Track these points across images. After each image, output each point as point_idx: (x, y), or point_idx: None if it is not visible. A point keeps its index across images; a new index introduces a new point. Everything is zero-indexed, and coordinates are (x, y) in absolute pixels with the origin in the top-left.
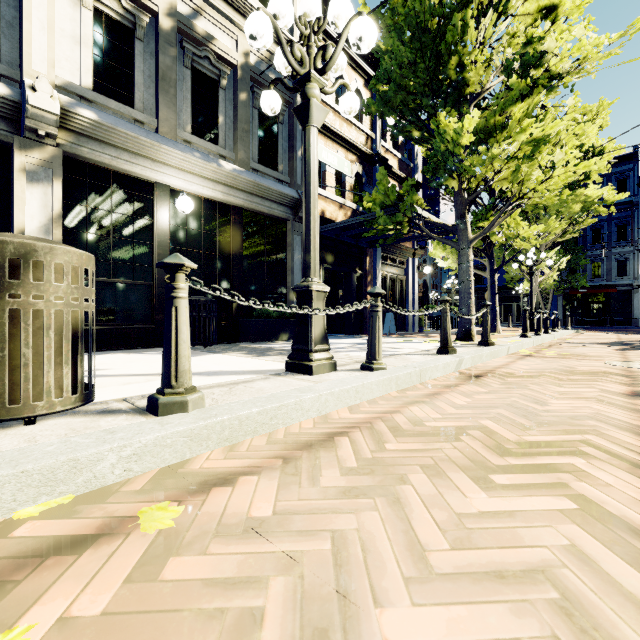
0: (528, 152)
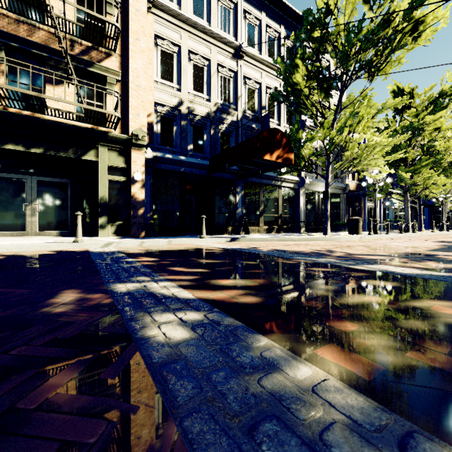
0: (430, 173)
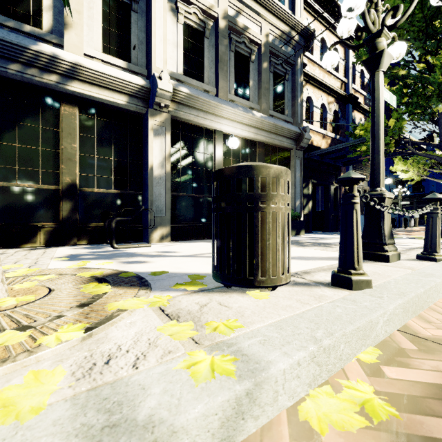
0: None
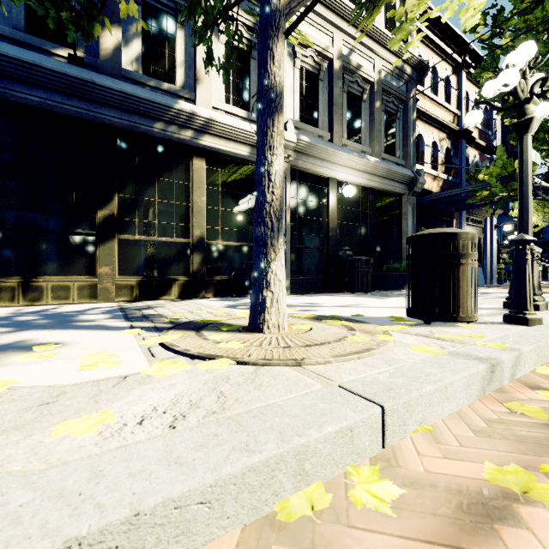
0: None
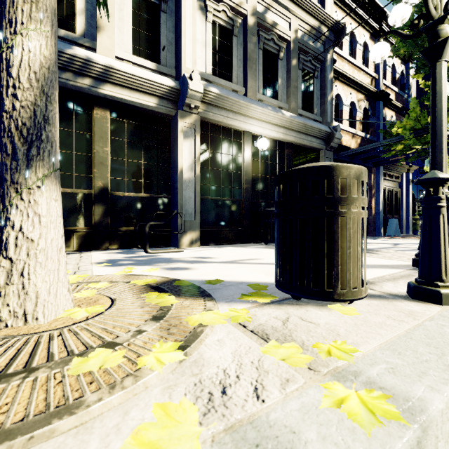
0: None
